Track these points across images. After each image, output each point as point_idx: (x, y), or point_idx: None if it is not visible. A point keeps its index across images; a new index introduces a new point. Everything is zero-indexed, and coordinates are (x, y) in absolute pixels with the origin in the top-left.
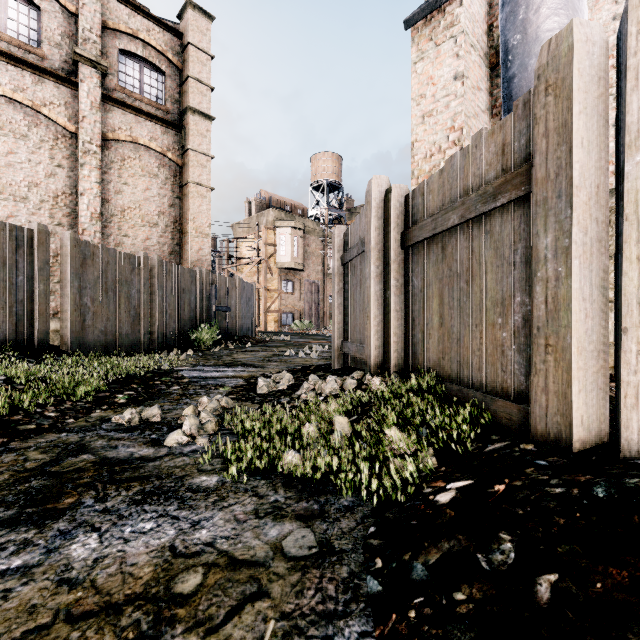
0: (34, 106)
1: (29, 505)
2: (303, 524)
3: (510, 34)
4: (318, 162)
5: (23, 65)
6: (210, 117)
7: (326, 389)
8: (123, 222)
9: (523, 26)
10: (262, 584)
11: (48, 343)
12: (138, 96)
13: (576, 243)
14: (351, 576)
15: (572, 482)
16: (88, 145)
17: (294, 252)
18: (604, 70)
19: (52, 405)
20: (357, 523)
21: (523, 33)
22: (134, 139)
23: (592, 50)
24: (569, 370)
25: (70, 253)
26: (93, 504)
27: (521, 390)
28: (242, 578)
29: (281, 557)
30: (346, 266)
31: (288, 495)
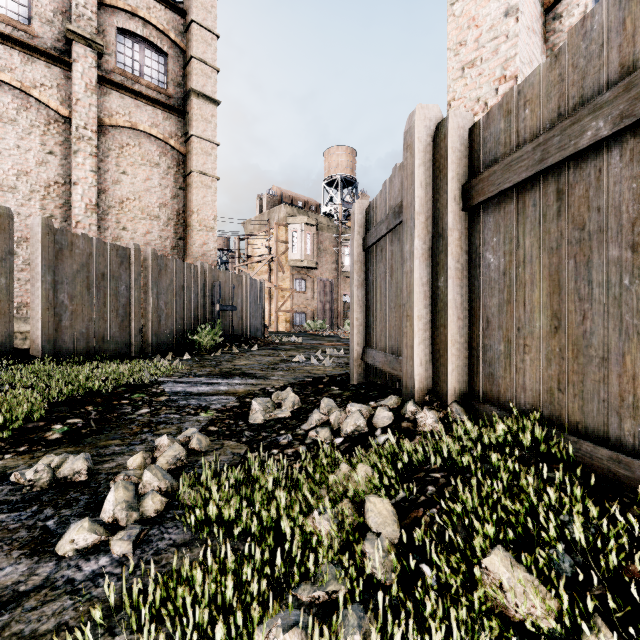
0: (23, 88)
1: None
2: None
3: None
4: (332, 156)
5: (11, 43)
6: (215, 101)
7: (346, 426)
8: (121, 214)
9: None
10: None
11: (12, 348)
12: (138, 79)
13: None
14: None
15: None
16: (82, 130)
17: (307, 249)
18: None
19: None
20: None
21: None
22: (133, 125)
23: None
24: None
25: (41, 242)
26: None
27: None
28: None
29: None
30: (369, 251)
31: None
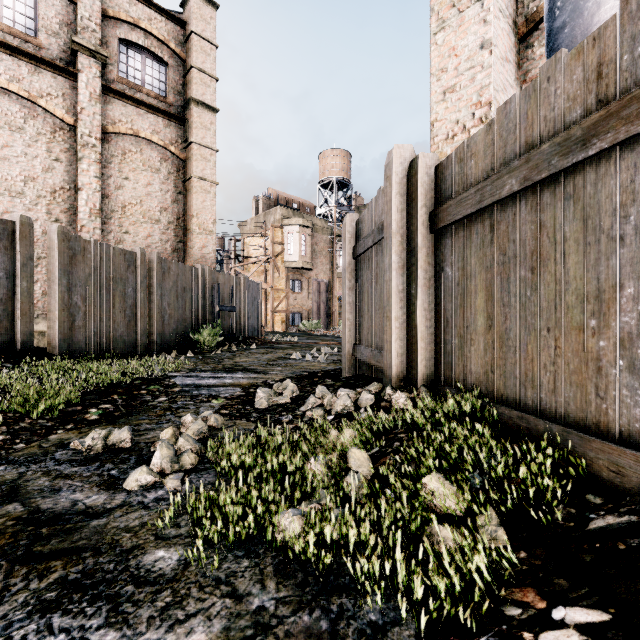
0: (30, 97)
1: None
2: None
3: None
4: (326, 159)
5: (19, 54)
6: (214, 109)
7: (337, 406)
8: (124, 218)
9: None
10: None
11: (32, 346)
12: (139, 87)
13: None
14: None
15: None
16: (87, 138)
17: (302, 251)
18: None
19: (5, 424)
20: None
21: None
22: (135, 132)
23: None
24: None
25: (57, 248)
26: None
27: (636, 429)
28: None
29: None
30: (359, 259)
31: (281, 595)
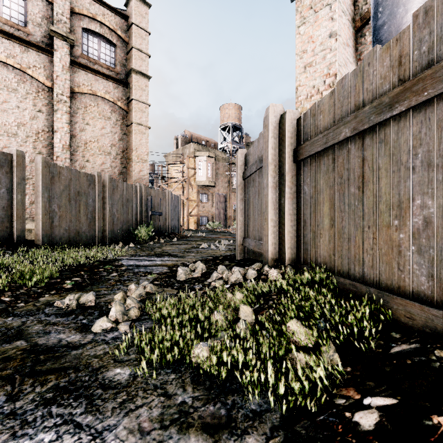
0: (22, 68)
1: None
2: (209, 438)
3: None
4: (225, 110)
5: (14, 39)
6: (148, 76)
7: (232, 278)
8: (86, 151)
9: None
10: None
11: (24, 239)
12: (96, 61)
13: None
14: None
15: None
16: (60, 96)
17: (208, 173)
18: None
19: (10, 290)
20: (267, 438)
21: None
22: (93, 92)
23: None
24: None
25: (41, 172)
26: (3, 404)
27: (422, 290)
28: None
29: None
30: (247, 180)
31: (195, 394)
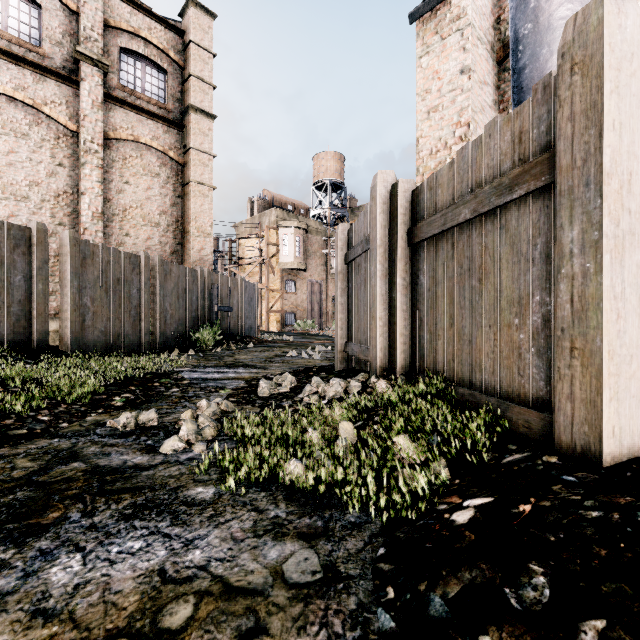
0: (35, 105)
1: (11, 520)
2: (306, 544)
3: (521, 23)
4: (321, 161)
5: (24, 64)
6: (212, 116)
7: (330, 392)
8: (125, 221)
9: (534, 14)
10: (260, 617)
11: (47, 344)
12: (140, 95)
13: (607, 236)
14: (360, 608)
15: (611, 505)
16: (89, 144)
17: (297, 252)
18: (637, 45)
19: (46, 408)
20: (365, 543)
21: (534, 22)
22: (136, 138)
23: (624, 23)
24: (599, 376)
25: (69, 252)
26: (79, 519)
27: (541, 396)
28: (238, 610)
29: (281, 584)
30: (350, 265)
31: (290, 510)
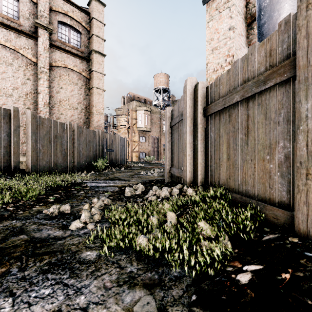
0: (15, 49)
1: None
2: (148, 291)
3: (262, 0)
4: (157, 78)
5: (10, 28)
6: (103, 54)
7: (162, 194)
8: (60, 107)
9: None
10: None
11: (19, 168)
12: (68, 44)
13: None
14: None
15: None
16: (42, 68)
17: (146, 122)
18: None
19: (12, 203)
20: (183, 291)
21: None
22: (66, 66)
23: None
24: None
25: (30, 122)
26: (16, 273)
27: (283, 200)
28: None
29: None
30: (172, 128)
31: (139, 267)
